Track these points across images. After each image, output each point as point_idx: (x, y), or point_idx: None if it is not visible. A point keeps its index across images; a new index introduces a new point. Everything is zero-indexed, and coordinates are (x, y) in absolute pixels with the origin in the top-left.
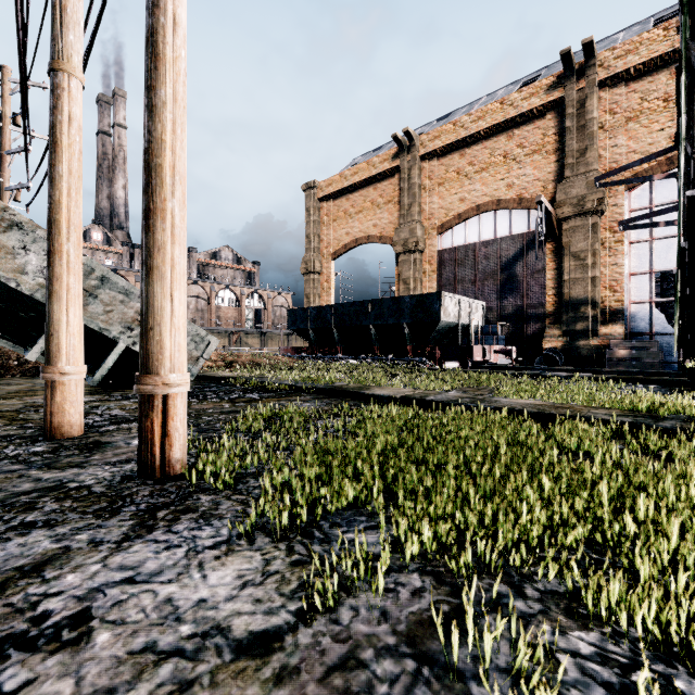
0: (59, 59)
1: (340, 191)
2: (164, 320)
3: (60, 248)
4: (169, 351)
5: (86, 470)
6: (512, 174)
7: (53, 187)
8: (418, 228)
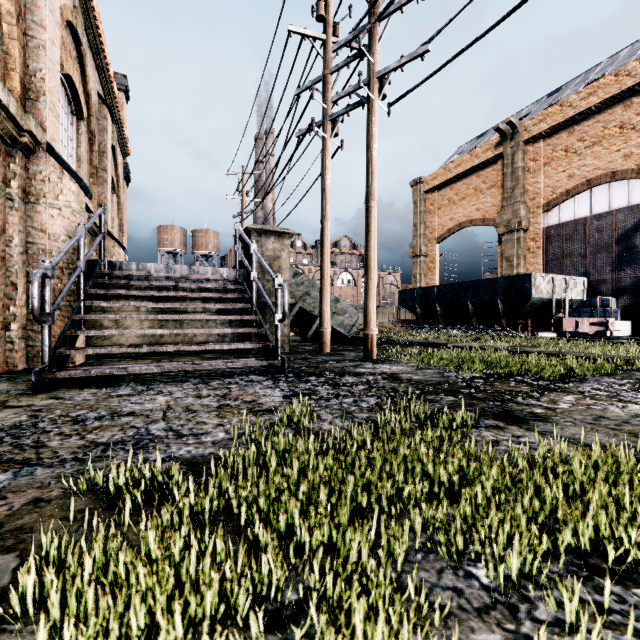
0: (324, 217)
1: (444, 183)
2: (371, 312)
3: (325, 284)
4: (373, 321)
5: (346, 357)
6: (629, 143)
7: (323, 263)
8: (521, 209)
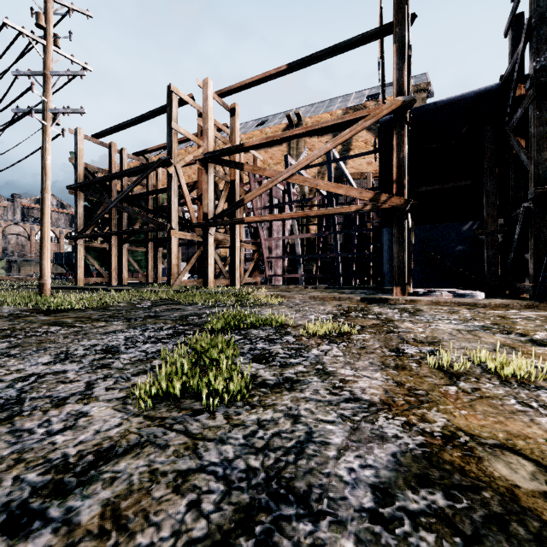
0: None
1: None
2: None
3: None
4: None
5: None
6: None
7: None
8: None
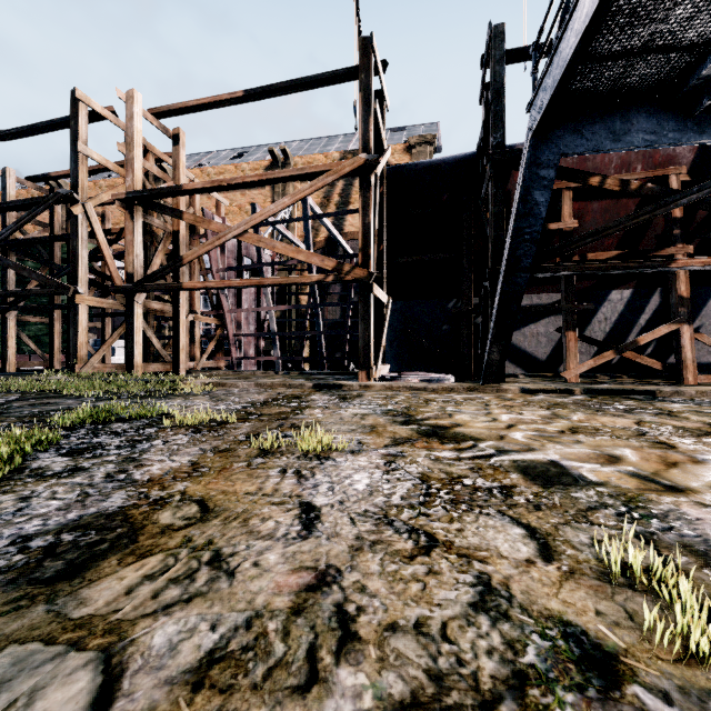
0: None
1: None
2: None
3: None
4: None
5: None
6: None
7: None
8: None
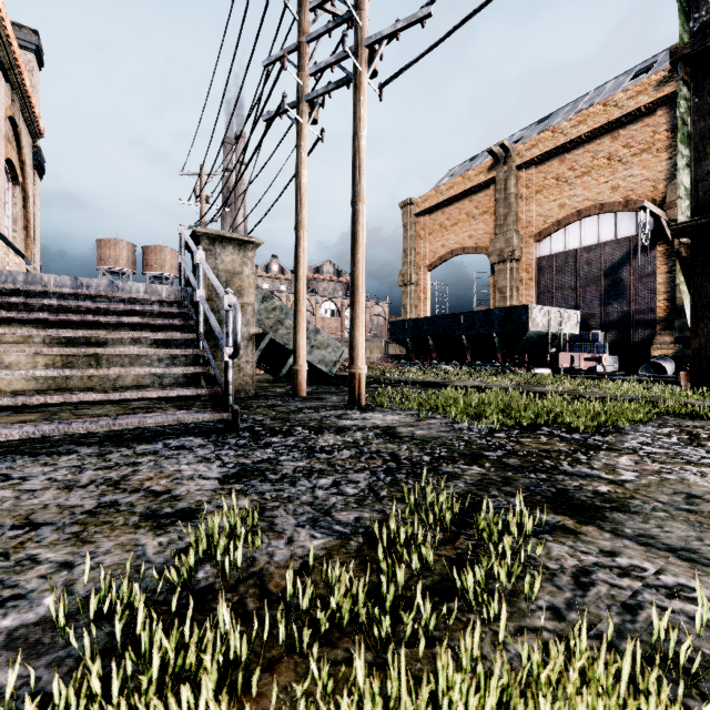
0: (299, 224)
1: (436, 206)
2: (359, 344)
3: (300, 310)
4: (361, 356)
5: (327, 403)
6: (616, 176)
7: (297, 282)
8: (514, 238)
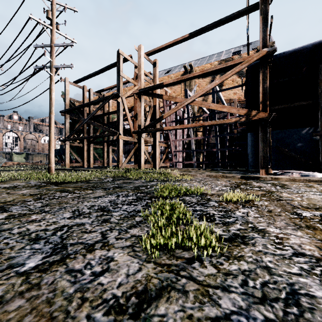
0: None
1: None
2: None
3: None
4: None
5: None
6: None
7: None
8: None
